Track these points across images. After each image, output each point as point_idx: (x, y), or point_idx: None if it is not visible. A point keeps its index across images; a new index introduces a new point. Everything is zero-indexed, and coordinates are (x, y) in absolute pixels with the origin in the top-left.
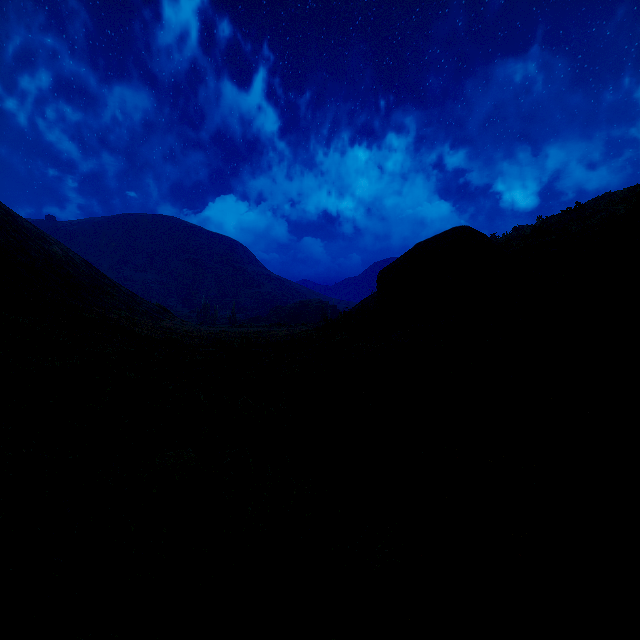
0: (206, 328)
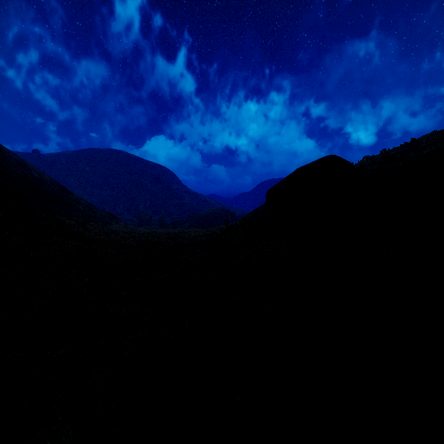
0: (142, 229)
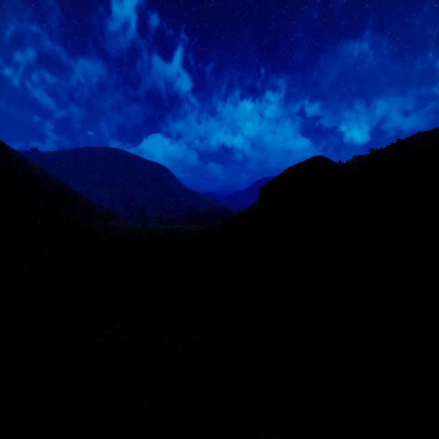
0: (141, 225)
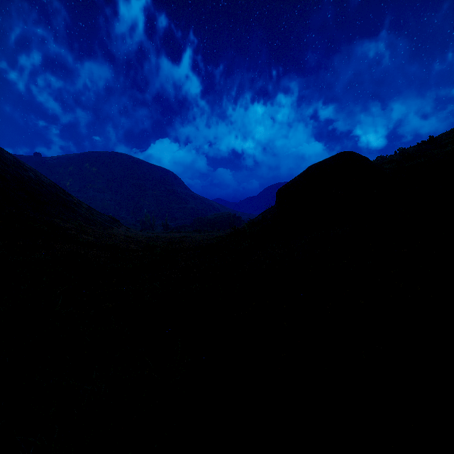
0: (145, 233)
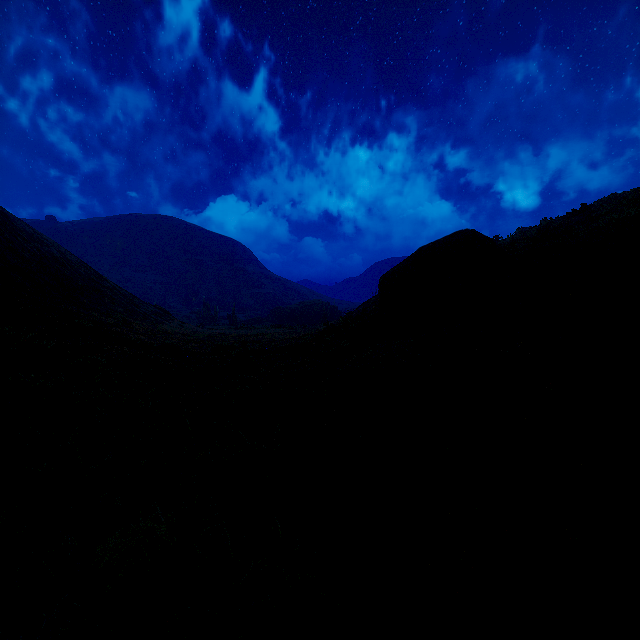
0: (206, 330)
